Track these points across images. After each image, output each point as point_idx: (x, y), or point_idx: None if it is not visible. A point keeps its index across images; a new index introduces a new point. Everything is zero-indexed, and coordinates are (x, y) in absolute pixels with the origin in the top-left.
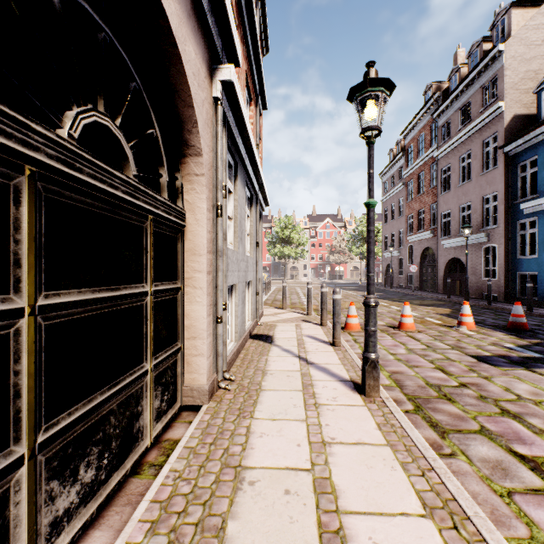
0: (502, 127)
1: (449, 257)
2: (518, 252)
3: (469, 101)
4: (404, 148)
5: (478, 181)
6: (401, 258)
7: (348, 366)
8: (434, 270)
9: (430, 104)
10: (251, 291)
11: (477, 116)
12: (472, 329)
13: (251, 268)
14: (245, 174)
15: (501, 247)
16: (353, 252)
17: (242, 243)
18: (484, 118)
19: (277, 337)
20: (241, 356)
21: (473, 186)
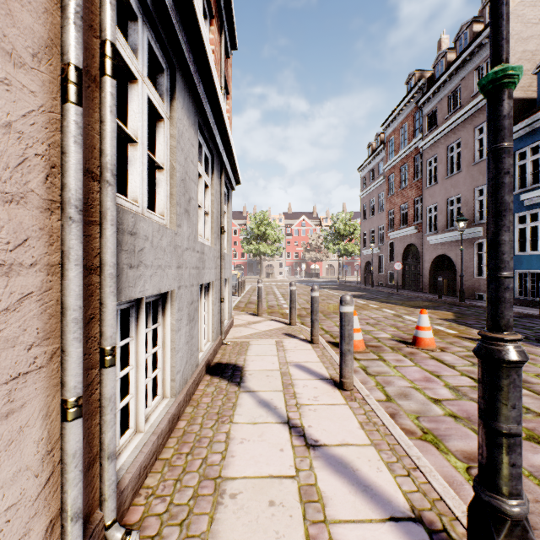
0: None
1: (435, 253)
2: (517, 247)
3: (459, 86)
4: (384, 141)
5: (470, 171)
6: (381, 256)
7: (386, 453)
8: (418, 268)
9: (414, 92)
10: (211, 297)
11: (468, 102)
12: None
13: (210, 263)
14: (197, 109)
15: None
16: (330, 249)
17: (190, 220)
18: (478, 102)
19: (250, 368)
20: (181, 426)
21: (464, 177)
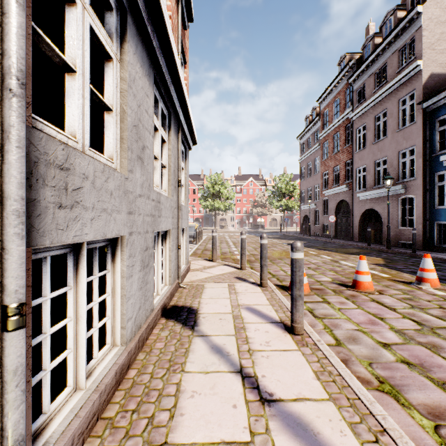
0: (420, 85)
1: (364, 208)
2: (436, 202)
3: (385, 64)
4: (319, 114)
5: (395, 137)
6: (317, 210)
7: (347, 411)
8: (349, 220)
9: (345, 71)
10: (169, 244)
11: (393, 77)
12: (437, 287)
13: (167, 212)
14: (152, 62)
15: (418, 198)
16: (273, 205)
17: (144, 168)
18: (402, 78)
19: (204, 311)
20: (131, 376)
21: (389, 142)
